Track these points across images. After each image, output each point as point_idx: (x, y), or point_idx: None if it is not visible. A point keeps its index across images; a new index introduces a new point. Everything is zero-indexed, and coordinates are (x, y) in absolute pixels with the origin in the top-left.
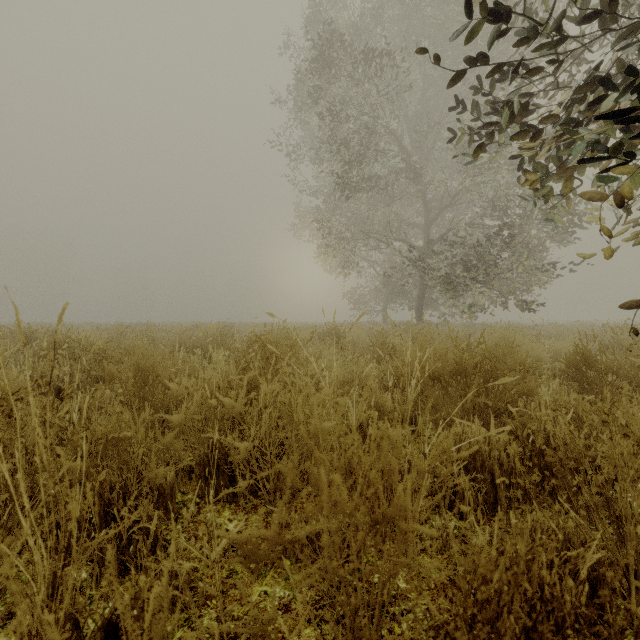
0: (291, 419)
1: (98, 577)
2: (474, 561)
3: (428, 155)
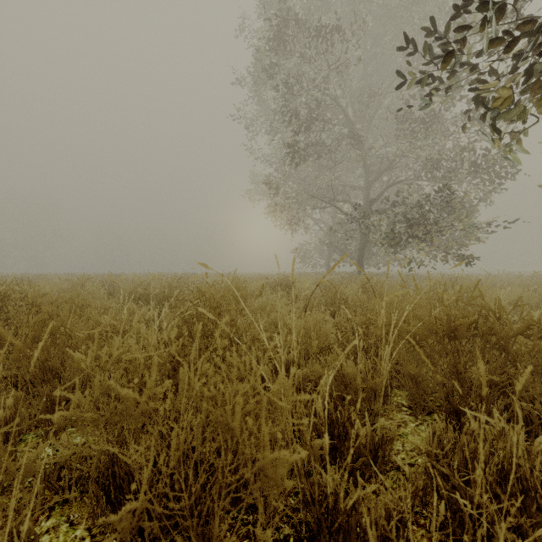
0: (227, 423)
1: None
2: None
3: (368, 124)
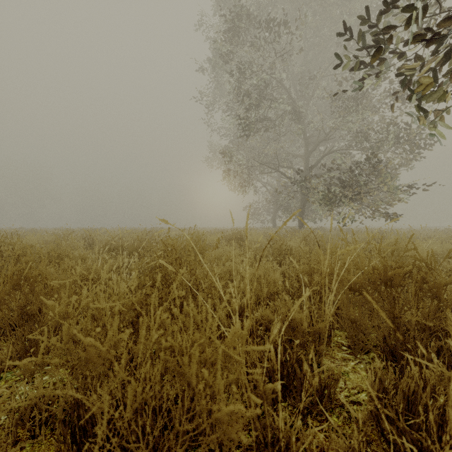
0: (184, 371)
1: None
2: None
3: (307, 102)
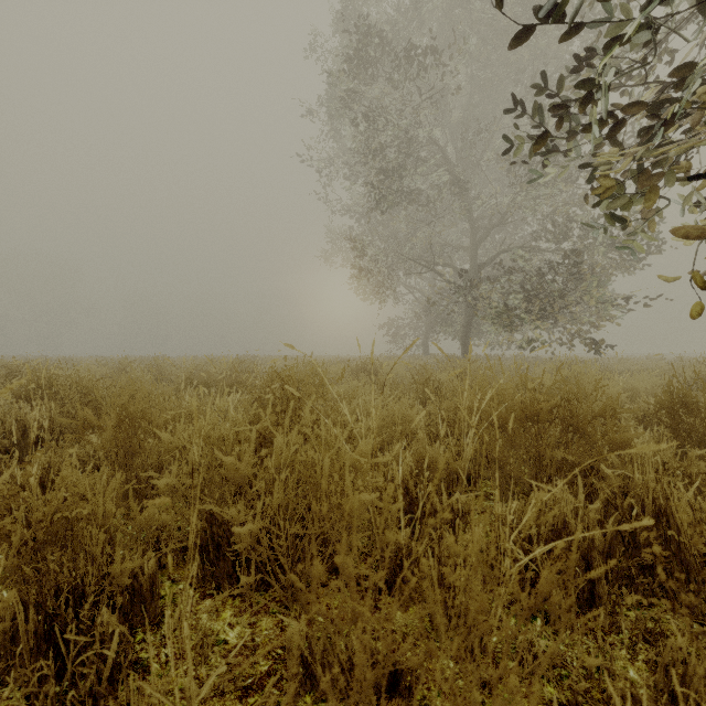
0: (315, 485)
1: None
2: None
3: (475, 167)
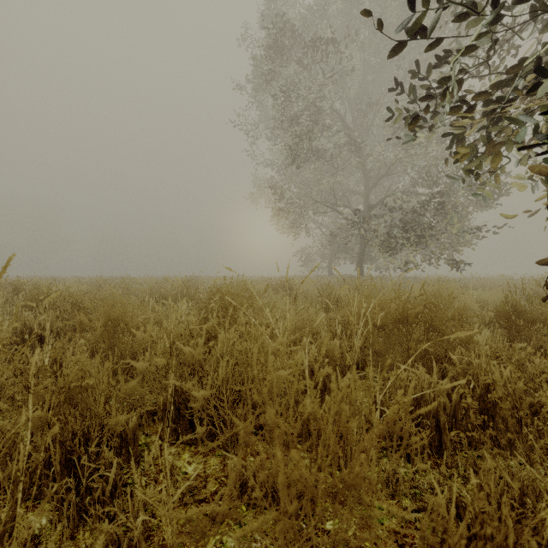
0: (247, 366)
1: (57, 525)
2: (433, 520)
3: (367, 131)
